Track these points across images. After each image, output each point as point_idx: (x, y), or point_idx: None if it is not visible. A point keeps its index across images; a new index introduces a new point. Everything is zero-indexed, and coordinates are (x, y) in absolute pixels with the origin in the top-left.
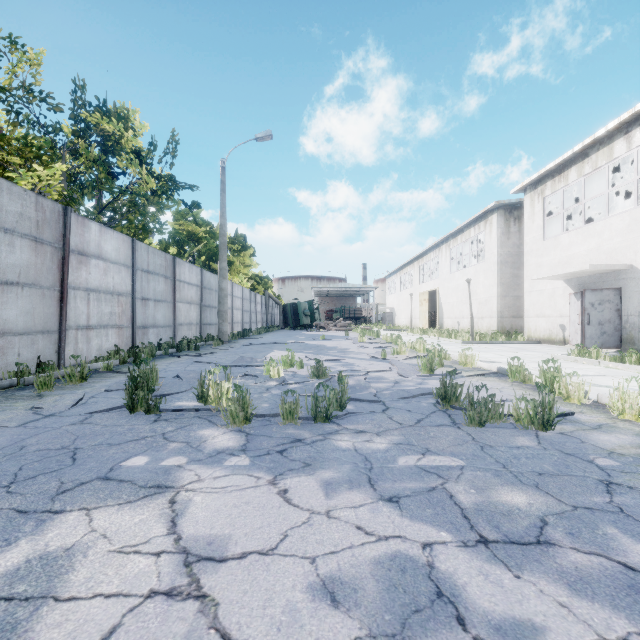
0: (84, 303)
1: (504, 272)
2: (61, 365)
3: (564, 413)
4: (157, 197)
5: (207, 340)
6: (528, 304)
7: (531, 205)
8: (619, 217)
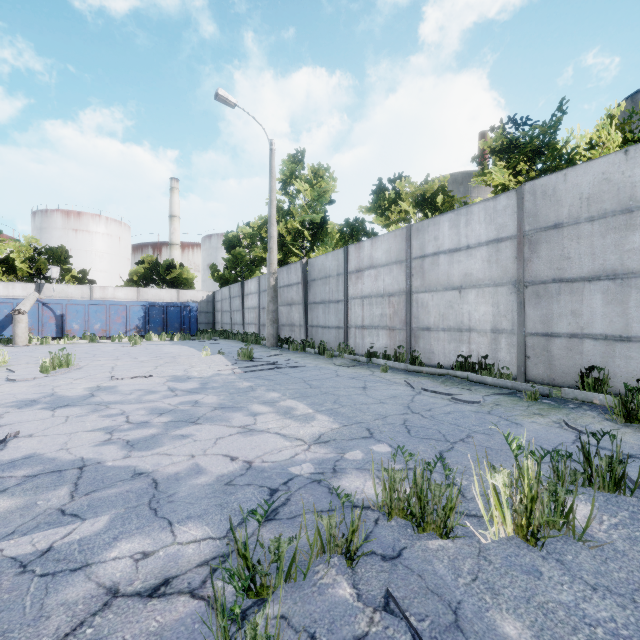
0: None
1: None
2: None
3: None
4: None
5: None
6: None
7: None
8: None
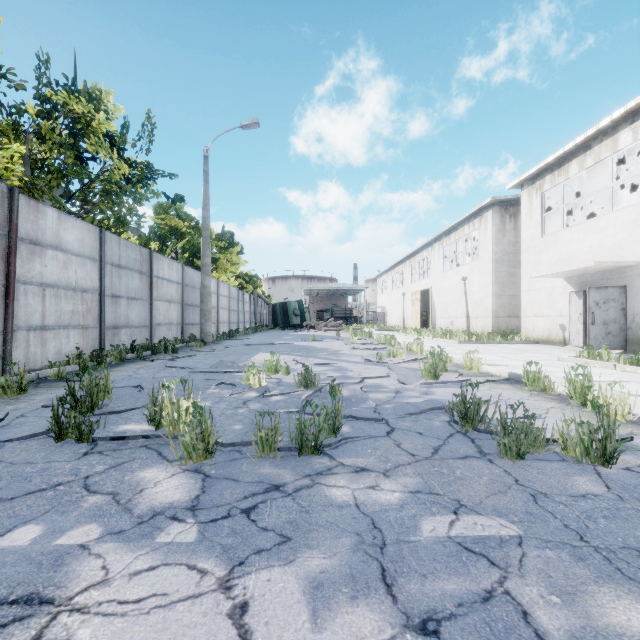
0: (38, 300)
1: (500, 270)
2: (6, 372)
3: (622, 438)
4: (131, 185)
5: (188, 341)
6: (525, 303)
7: (529, 201)
8: (624, 211)
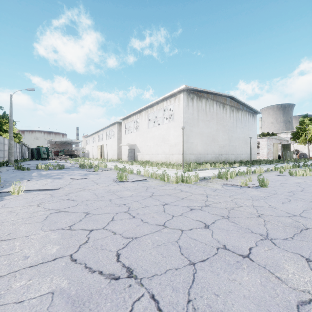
0: None
1: (119, 141)
2: None
3: None
4: None
5: (4, 163)
6: (122, 151)
7: (123, 124)
8: (134, 133)
